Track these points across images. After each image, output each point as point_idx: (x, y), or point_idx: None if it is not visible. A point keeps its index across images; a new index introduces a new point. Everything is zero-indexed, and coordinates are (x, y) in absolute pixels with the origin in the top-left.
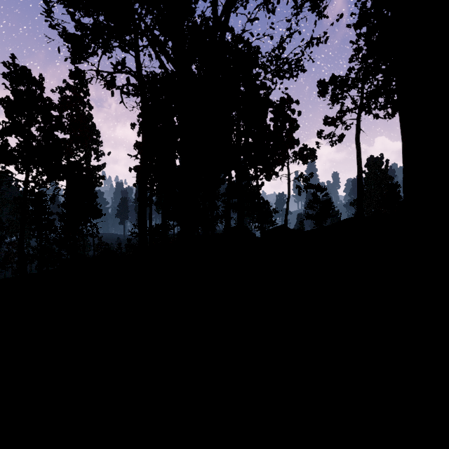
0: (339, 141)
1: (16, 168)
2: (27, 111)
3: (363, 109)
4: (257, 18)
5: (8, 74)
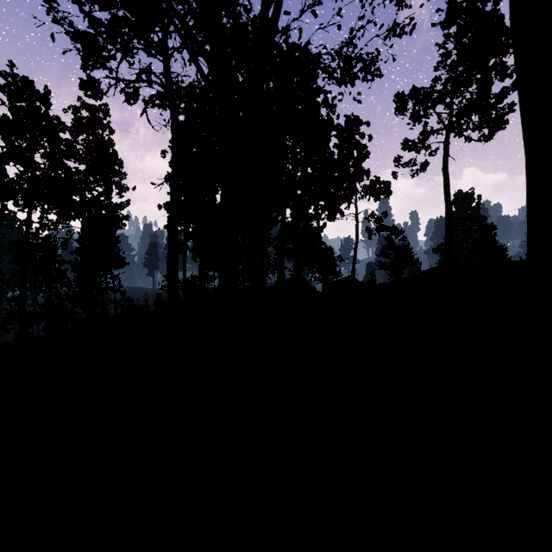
0: (421, 170)
1: (15, 204)
2: (29, 133)
3: (452, 129)
4: (320, 2)
5: (4, 86)
